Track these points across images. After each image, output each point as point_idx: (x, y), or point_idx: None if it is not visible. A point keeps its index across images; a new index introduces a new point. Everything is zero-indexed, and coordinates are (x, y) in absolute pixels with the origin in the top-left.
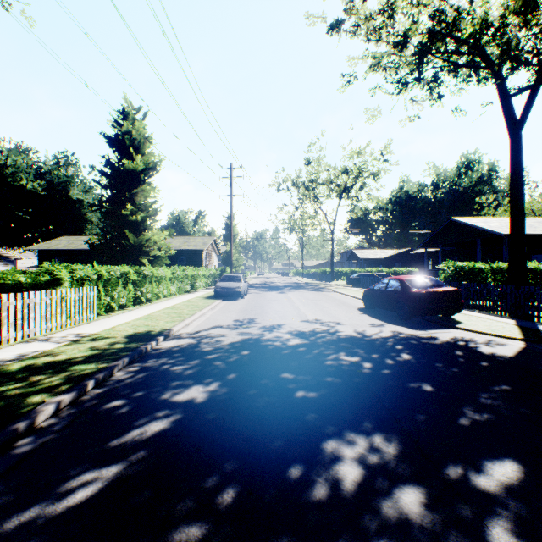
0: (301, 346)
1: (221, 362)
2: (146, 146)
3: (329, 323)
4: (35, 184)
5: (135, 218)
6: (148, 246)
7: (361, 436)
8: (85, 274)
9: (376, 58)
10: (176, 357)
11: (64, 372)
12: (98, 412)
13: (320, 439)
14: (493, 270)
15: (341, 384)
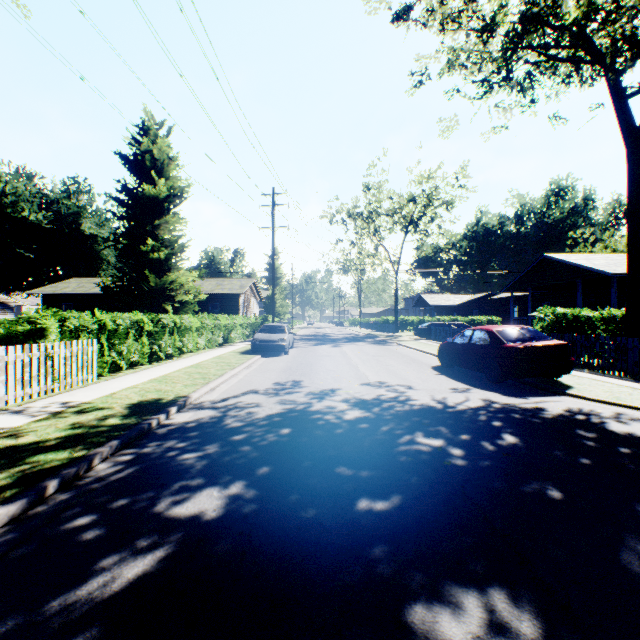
0: (361, 422)
1: (250, 447)
2: (170, 168)
3: (397, 388)
4: (40, 215)
5: (158, 256)
6: (173, 289)
7: (469, 595)
8: (81, 324)
9: (454, 51)
10: (189, 439)
11: (21, 464)
12: (49, 537)
13: (401, 602)
14: (603, 318)
15: (424, 487)
